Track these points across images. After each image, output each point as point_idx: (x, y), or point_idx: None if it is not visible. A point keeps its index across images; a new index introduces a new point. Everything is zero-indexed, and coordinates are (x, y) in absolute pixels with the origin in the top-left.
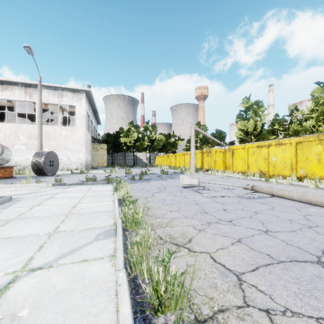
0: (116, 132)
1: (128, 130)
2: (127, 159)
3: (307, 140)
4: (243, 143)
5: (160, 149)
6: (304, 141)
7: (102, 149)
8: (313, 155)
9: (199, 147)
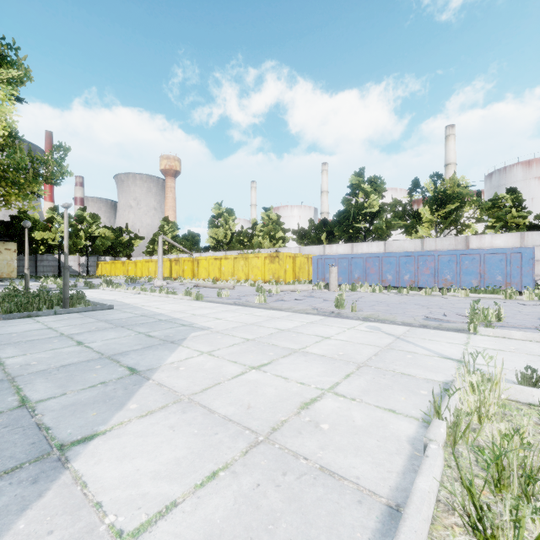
0: (11, 217)
1: (49, 219)
2: (41, 265)
3: (238, 257)
4: (215, 251)
5: (104, 250)
6: (237, 257)
7: (8, 250)
8: (240, 266)
9: (167, 250)
